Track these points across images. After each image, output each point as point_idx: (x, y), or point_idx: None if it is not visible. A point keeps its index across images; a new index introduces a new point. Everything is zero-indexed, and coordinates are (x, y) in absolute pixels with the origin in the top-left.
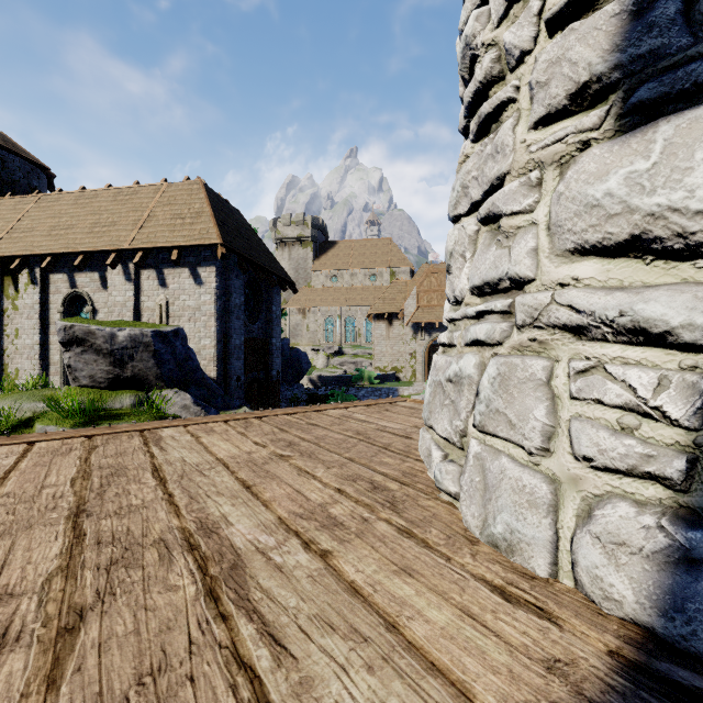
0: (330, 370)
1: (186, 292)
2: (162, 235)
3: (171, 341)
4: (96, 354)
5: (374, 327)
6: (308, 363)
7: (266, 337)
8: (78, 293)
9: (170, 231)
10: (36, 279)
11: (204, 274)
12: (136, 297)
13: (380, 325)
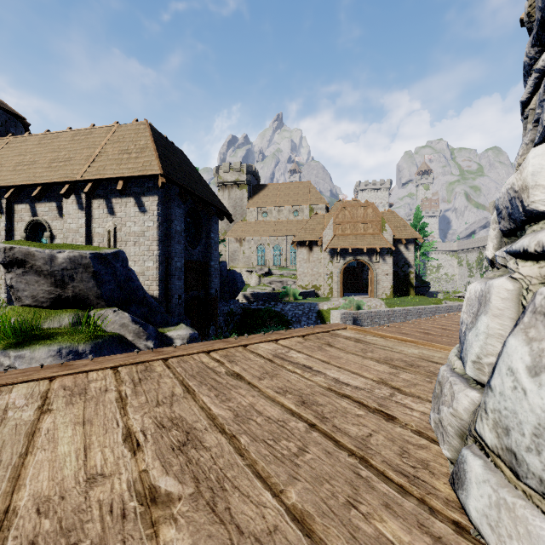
0: (261, 288)
1: (131, 219)
2: (110, 168)
3: (111, 262)
4: (36, 275)
5: (297, 253)
6: (242, 282)
7: (205, 260)
8: (38, 221)
9: (117, 164)
10: (2, 209)
11: (148, 202)
12: (88, 224)
13: (302, 251)
